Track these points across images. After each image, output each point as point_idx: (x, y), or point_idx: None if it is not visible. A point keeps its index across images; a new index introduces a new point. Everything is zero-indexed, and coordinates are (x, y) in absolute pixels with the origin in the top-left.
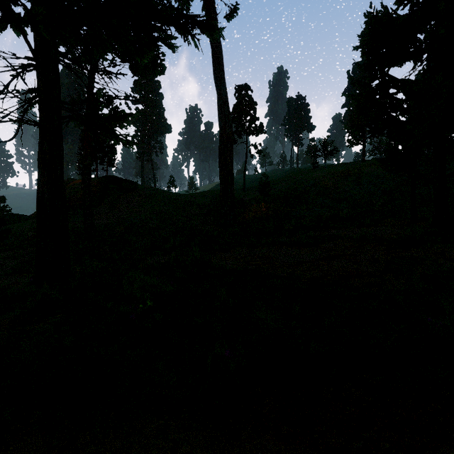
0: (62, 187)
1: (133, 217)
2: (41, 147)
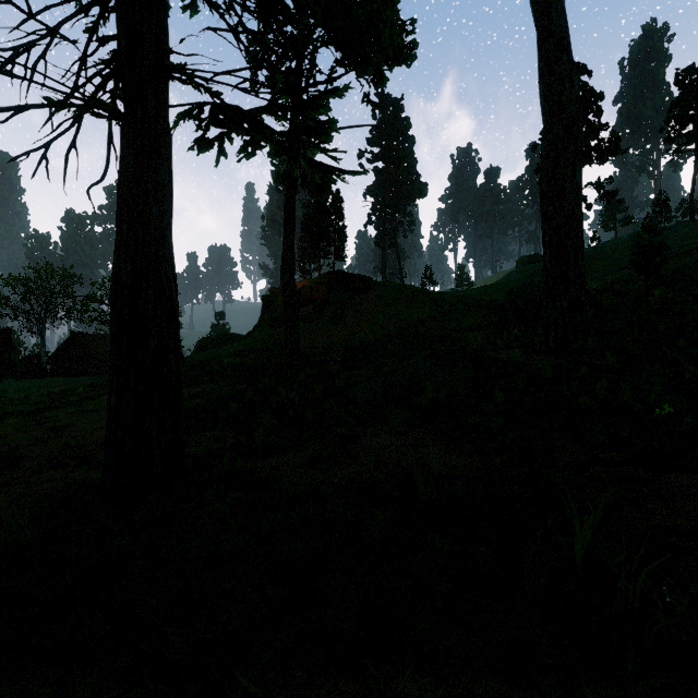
0: (160, 258)
1: (364, 334)
2: (120, 167)
